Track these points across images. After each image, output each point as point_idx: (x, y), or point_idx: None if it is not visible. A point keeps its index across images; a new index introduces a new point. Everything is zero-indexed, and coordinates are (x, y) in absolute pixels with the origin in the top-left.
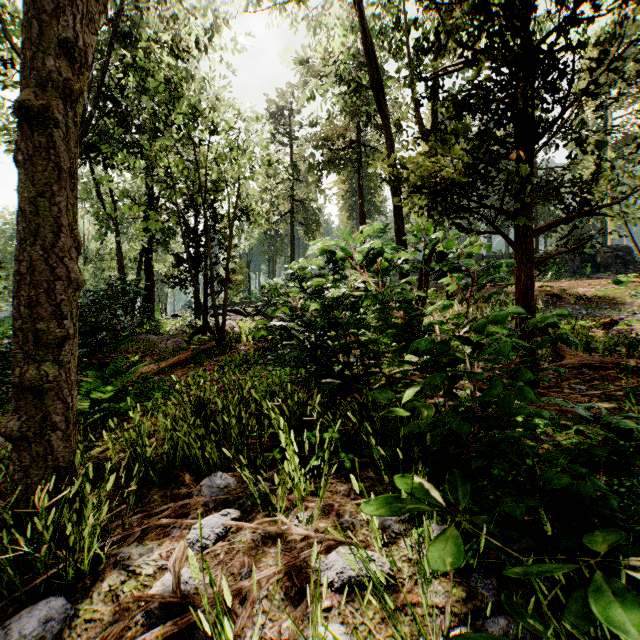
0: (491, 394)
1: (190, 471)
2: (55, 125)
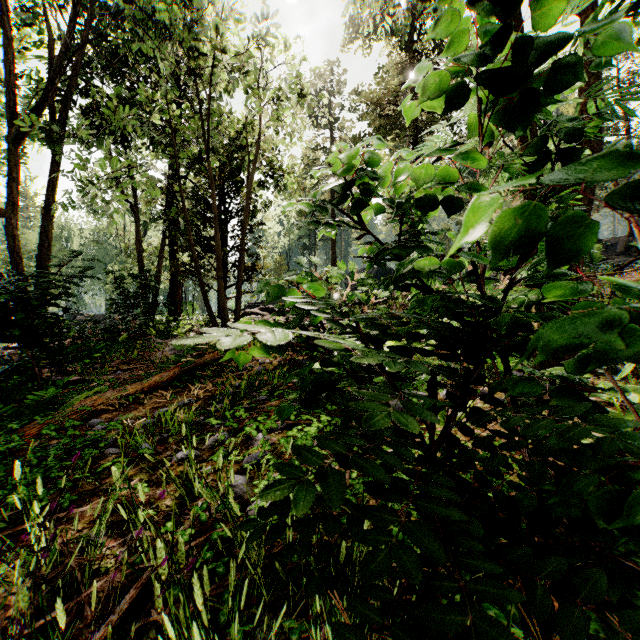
0: None
1: None
2: None
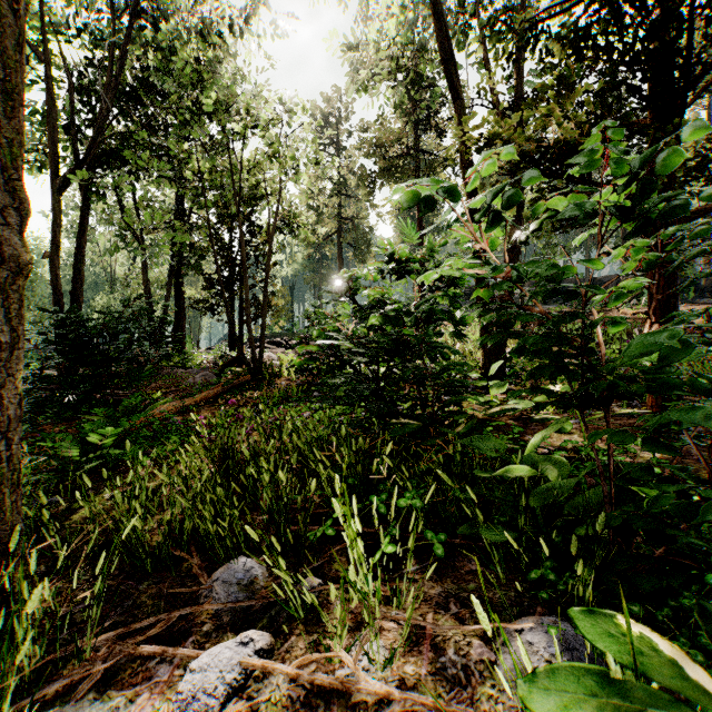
0: None
1: (198, 556)
2: None
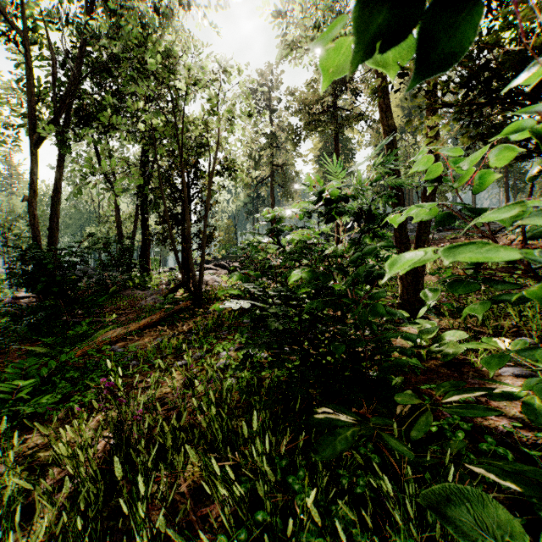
0: None
1: None
2: None
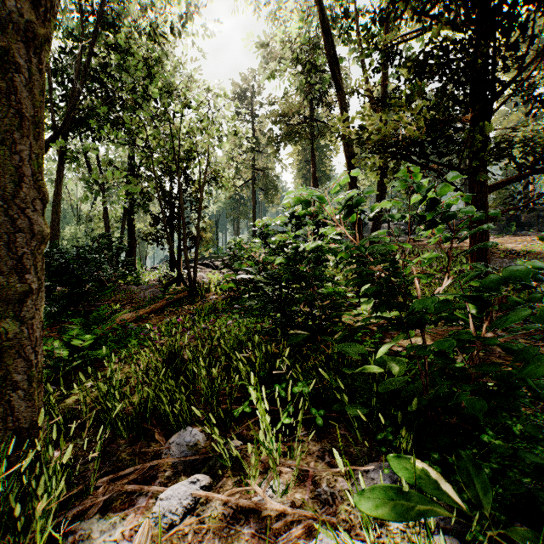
0: (529, 370)
1: (159, 427)
2: (17, 70)
